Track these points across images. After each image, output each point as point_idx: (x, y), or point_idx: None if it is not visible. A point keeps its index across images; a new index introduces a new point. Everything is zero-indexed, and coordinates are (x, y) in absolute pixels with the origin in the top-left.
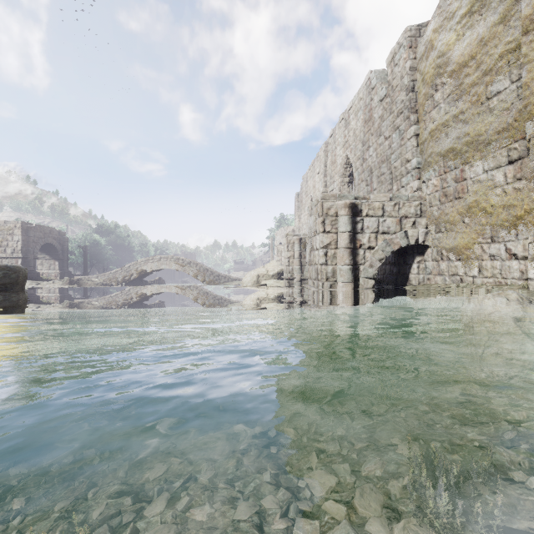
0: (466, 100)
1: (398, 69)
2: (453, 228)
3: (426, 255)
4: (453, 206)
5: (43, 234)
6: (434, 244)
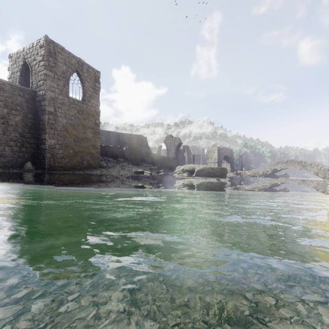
0: None
1: None
2: None
3: None
4: None
5: (224, 151)
6: None
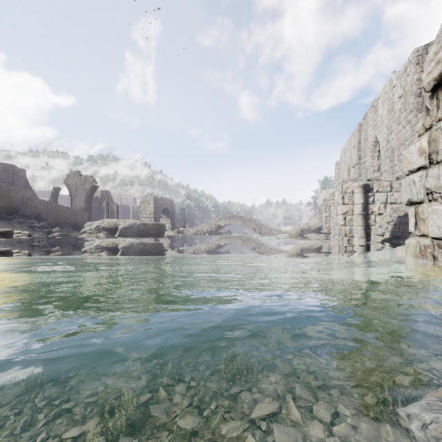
0: None
1: (409, 79)
2: None
3: None
4: None
5: (163, 203)
6: None
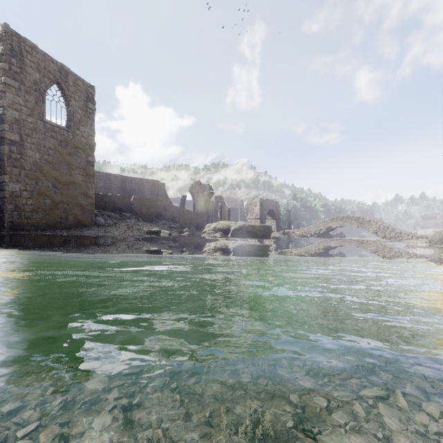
0: None
1: None
2: None
3: None
4: None
5: (268, 204)
6: None
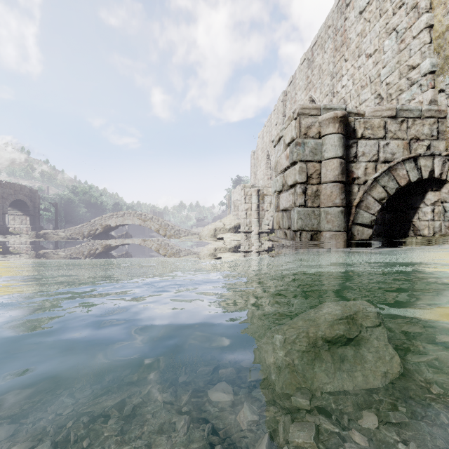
0: None
1: None
2: None
3: (446, 194)
4: None
5: (14, 191)
6: None
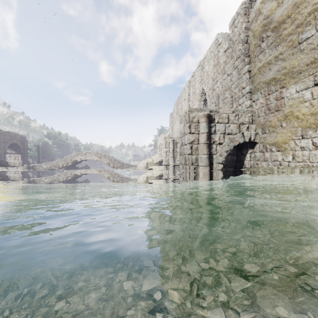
0: (284, 45)
1: (237, 29)
2: (274, 130)
3: (255, 148)
4: (274, 116)
5: (11, 137)
6: (261, 141)
